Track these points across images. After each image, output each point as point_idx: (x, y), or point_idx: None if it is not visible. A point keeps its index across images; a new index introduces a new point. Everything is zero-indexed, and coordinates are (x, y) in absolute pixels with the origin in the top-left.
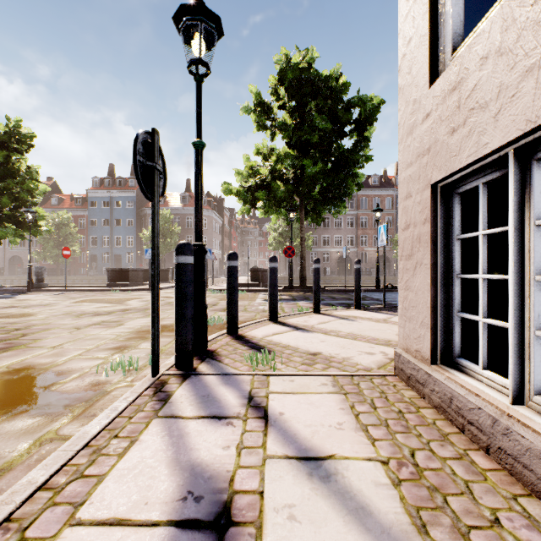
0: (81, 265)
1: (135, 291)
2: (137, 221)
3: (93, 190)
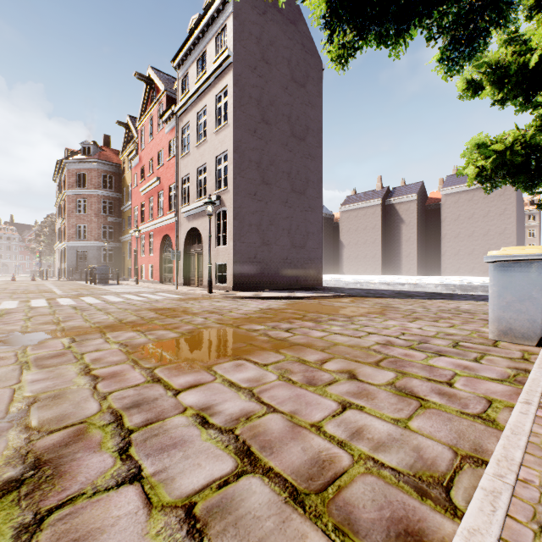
0: None
1: None
2: None
3: None
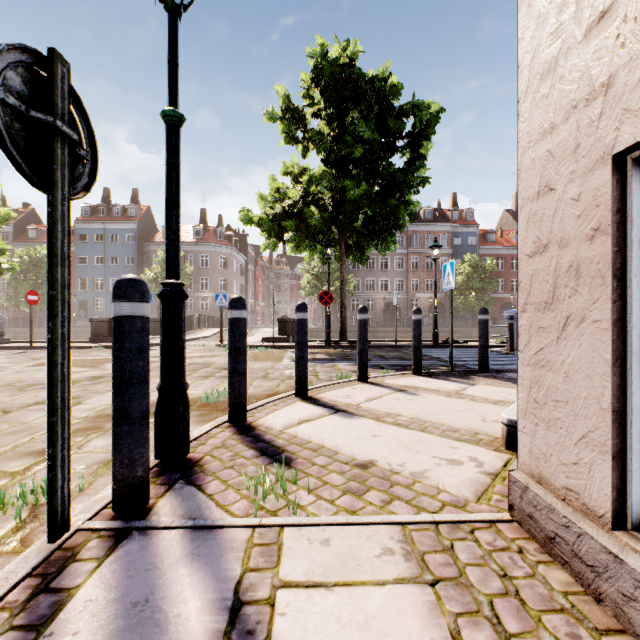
0: None
1: None
2: (138, 259)
3: (82, 220)
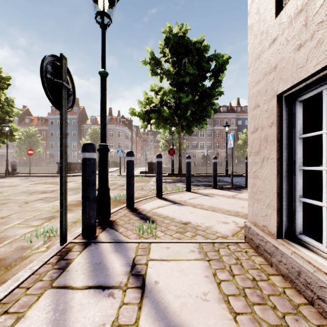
0: (44, 160)
1: (74, 176)
2: (79, 133)
3: (51, 114)
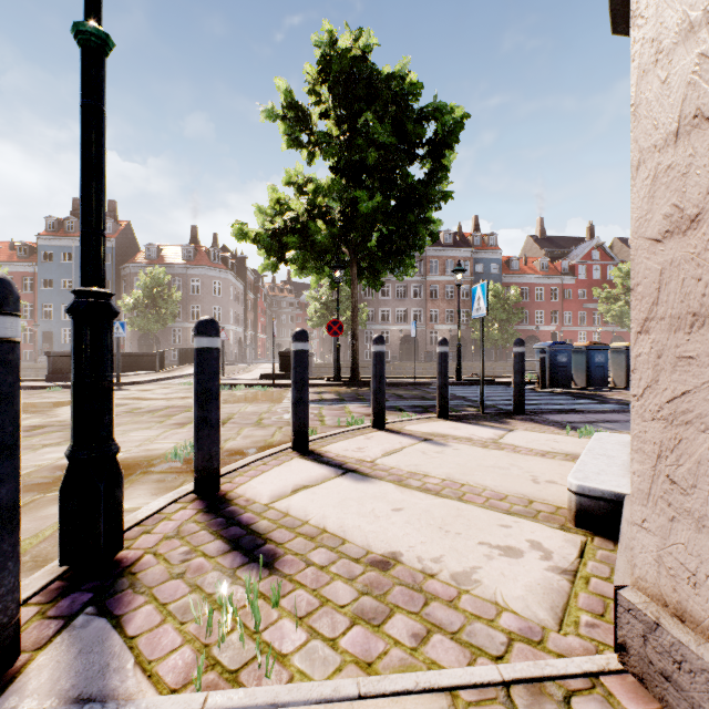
0: (27, 347)
1: None
2: (116, 282)
3: (46, 236)
